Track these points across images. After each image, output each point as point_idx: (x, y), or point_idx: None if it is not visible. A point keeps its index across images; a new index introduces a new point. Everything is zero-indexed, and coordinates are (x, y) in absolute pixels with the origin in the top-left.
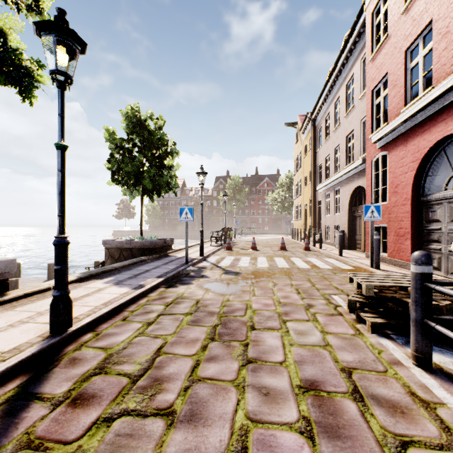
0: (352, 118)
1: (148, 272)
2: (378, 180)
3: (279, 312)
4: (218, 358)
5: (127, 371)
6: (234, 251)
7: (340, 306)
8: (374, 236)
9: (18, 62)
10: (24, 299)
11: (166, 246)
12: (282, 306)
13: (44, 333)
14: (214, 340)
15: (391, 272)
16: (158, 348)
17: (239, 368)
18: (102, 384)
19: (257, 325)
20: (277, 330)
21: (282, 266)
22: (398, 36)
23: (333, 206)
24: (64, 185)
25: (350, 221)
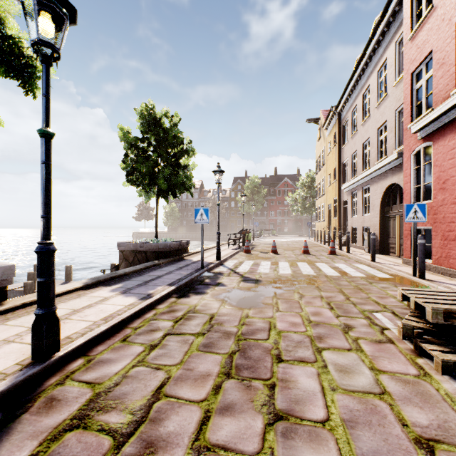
0: (384, 108)
1: (160, 279)
2: (418, 175)
3: (311, 335)
4: (235, 408)
5: (112, 426)
6: (253, 255)
7: (388, 328)
8: (418, 240)
9: (19, 51)
10: (21, 310)
11: (182, 249)
12: (313, 326)
13: (25, 359)
14: (230, 377)
15: (440, 283)
16: (158, 387)
17: (264, 429)
18: (76, 448)
19: (285, 355)
20: (311, 363)
21: (307, 273)
22: (447, 5)
23: (361, 206)
24: (48, 180)
25: (381, 222)
